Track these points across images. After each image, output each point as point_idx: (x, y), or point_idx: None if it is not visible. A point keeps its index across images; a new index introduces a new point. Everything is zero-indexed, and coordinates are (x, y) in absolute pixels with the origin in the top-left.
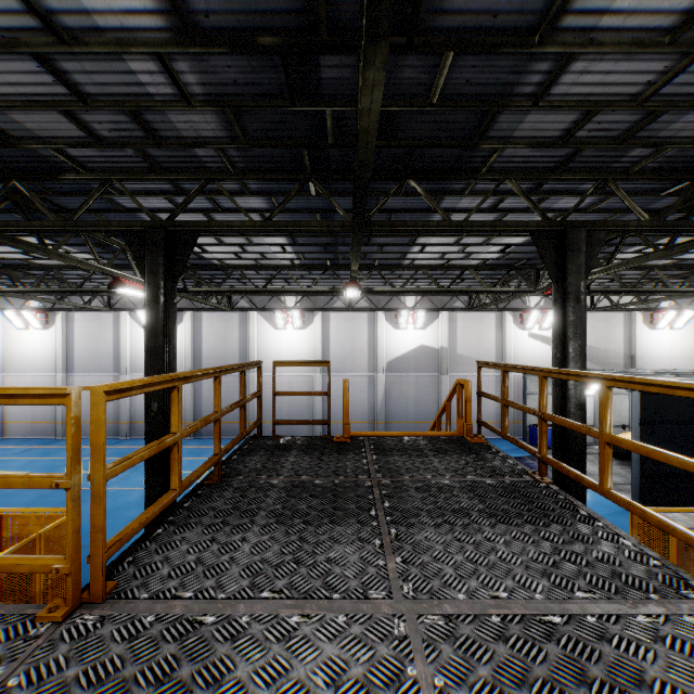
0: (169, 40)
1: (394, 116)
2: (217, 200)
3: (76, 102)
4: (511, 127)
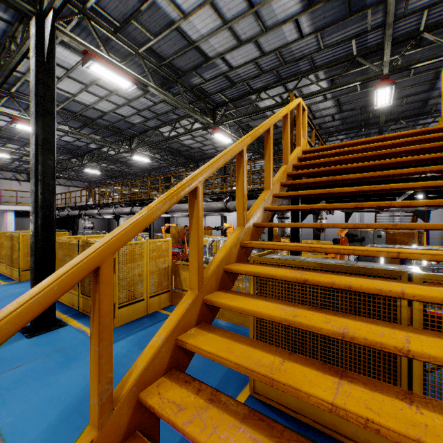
0: (336, 113)
1: (391, 110)
2: (328, 139)
3: (308, 126)
4: (435, 101)
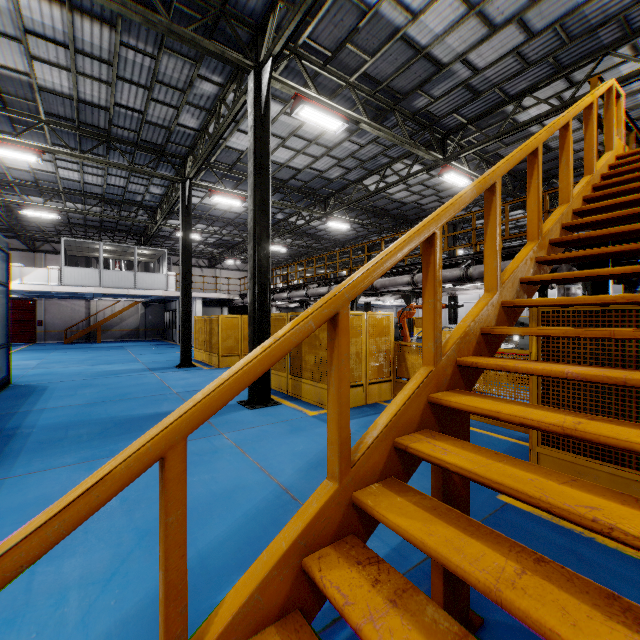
0: None
1: None
2: None
3: None
4: None
